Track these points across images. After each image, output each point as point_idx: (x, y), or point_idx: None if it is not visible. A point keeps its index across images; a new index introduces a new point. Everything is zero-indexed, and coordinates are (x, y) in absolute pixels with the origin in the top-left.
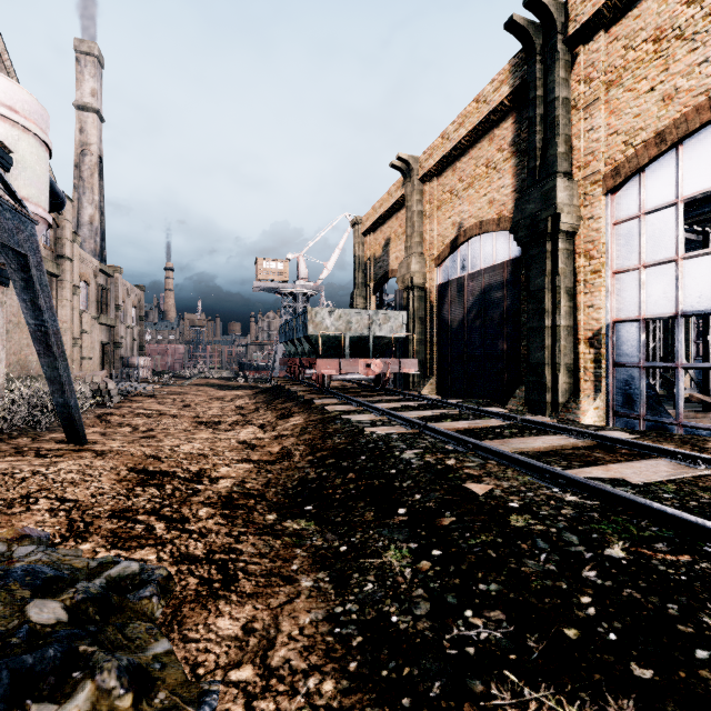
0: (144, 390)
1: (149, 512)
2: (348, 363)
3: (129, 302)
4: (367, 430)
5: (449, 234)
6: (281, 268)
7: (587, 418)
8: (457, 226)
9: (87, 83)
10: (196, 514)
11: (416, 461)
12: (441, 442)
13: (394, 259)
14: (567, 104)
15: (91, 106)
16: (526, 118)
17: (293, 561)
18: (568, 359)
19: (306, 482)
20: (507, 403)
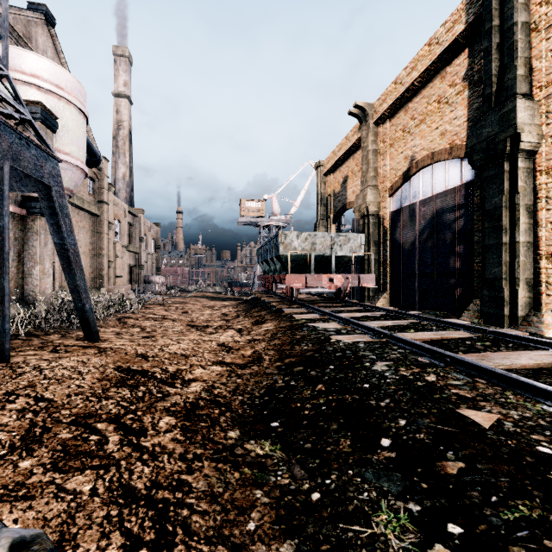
0: (156, 300)
1: (111, 419)
2: (313, 278)
3: (149, 235)
4: (333, 338)
5: (401, 167)
6: (259, 206)
7: (551, 331)
8: (409, 159)
9: (121, 77)
10: (156, 425)
11: (390, 375)
12: (412, 354)
13: (351, 193)
14: (526, 28)
15: (124, 93)
16: (479, 51)
17: (251, 513)
18: (527, 274)
19: (273, 391)
20: (459, 316)
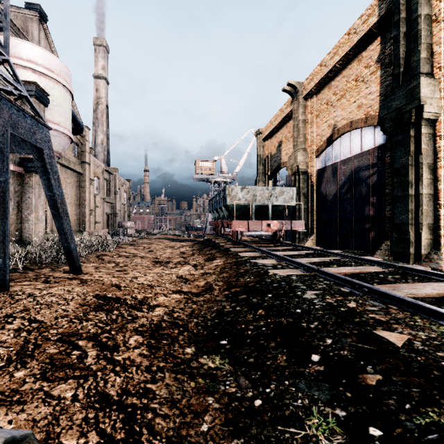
0: (128, 241)
1: (90, 337)
2: (254, 223)
3: (122, 189)
4: (270, 272)
5: (325, 134)
6: (210, 166)
7: None
8: (332, 127)
9: (100, 63)
10: (126, 342)
11: (318, 302)
12: (335, 285)
13: (285, 155)
14: (428, 19)
15: (102, 75)
16: (389, 38)
17: (204, 417)
18: (429, 220)
19: (222, 315)
20: (373, 254)
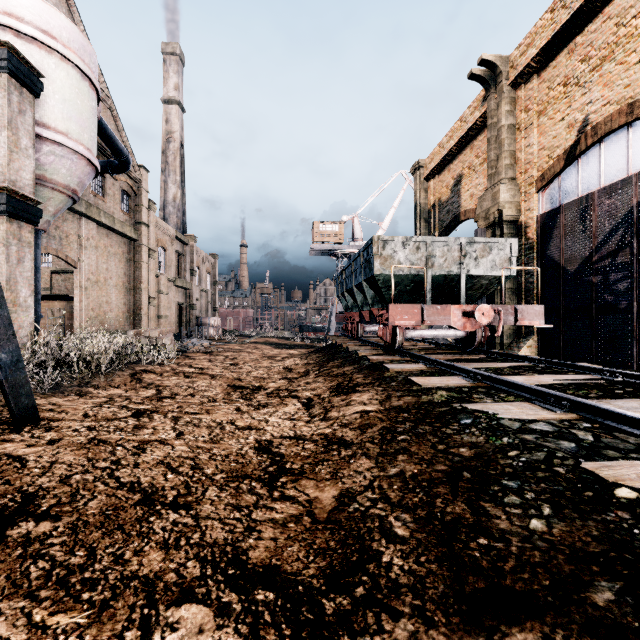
0: (202, 346)
1: None
2: (434, 311)
3: (204, 269)
4: (609, 478)
5: (561, 142)
6: (336, 230)
7: None
8: (577, 126)
9: (171, 80)
10: None
11: None
12: None
13: (468, 197)
14: None
15: (174, 98)
16: None
17: None
18: None
19: None
20: None
